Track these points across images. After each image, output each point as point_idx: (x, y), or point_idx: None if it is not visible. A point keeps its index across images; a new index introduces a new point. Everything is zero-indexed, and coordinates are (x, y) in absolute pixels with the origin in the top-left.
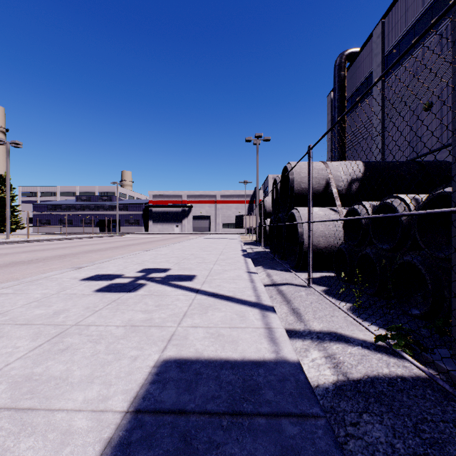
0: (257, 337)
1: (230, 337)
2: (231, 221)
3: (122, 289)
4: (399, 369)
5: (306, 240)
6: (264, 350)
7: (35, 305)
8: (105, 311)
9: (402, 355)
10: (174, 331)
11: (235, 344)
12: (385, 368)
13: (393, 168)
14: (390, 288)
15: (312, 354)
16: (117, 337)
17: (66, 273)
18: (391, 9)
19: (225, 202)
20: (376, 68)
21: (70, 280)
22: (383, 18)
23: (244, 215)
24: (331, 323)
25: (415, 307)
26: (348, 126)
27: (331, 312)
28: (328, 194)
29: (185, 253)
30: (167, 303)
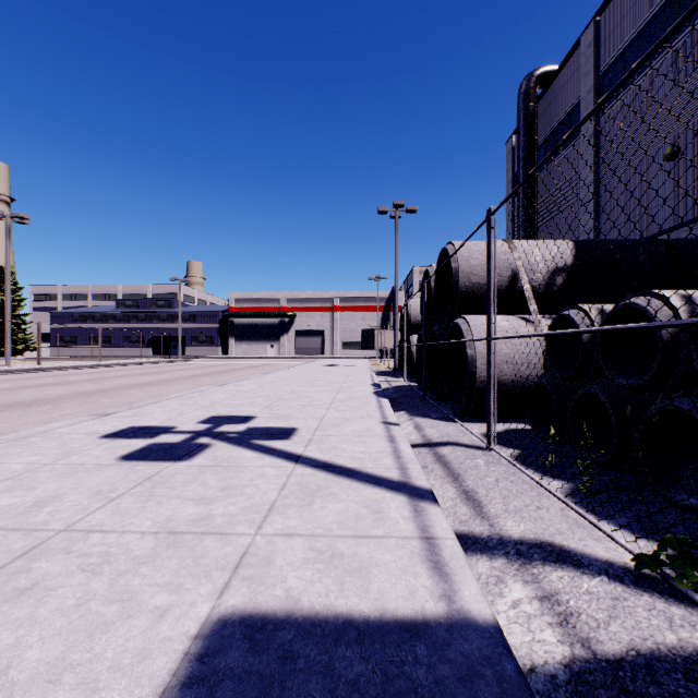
0: (407, 560)
1: (355, 559)
2: (355, 338)
3: (167, 455)
4: (696, 634)
5: (481, 369)
6: (423, 592)
7: (7, 486)
8: (127, 500)
9: (697, 602)
10: (249, 546)
11: (365, 577)
12: (667, 630)
13: (623, 250)
14: (641, 458)
15: (512, 590)
16: (138, 559)
17: (81, 424)
18: (610, 1)
19: (346, 309)
20: (586, 95)
21: (82, 437)
22: (597, 15)
23: (375, 329)
24: (540, 522)
25: (687, 491)
26: (540, 189)
27: (536, 499)
28: (515, 294)
29: (282, 389)
30: (242, 484)
